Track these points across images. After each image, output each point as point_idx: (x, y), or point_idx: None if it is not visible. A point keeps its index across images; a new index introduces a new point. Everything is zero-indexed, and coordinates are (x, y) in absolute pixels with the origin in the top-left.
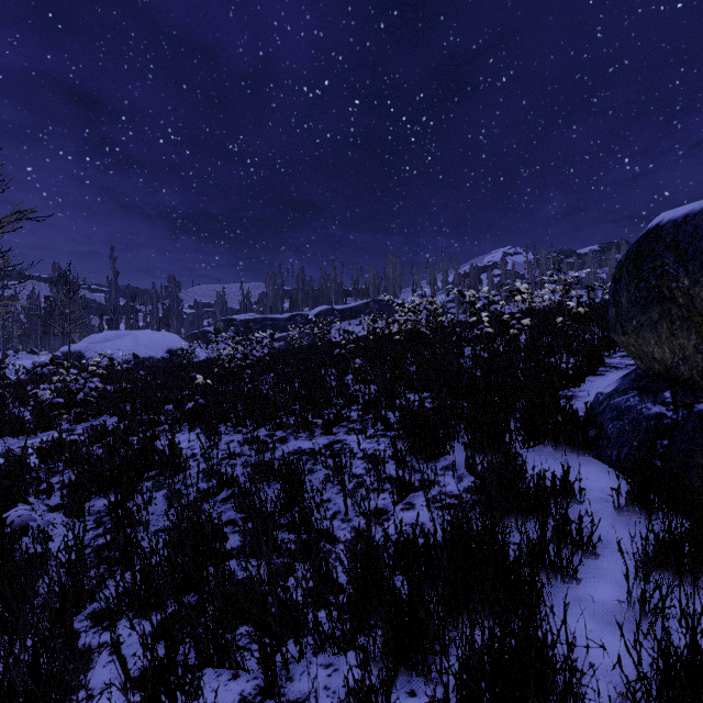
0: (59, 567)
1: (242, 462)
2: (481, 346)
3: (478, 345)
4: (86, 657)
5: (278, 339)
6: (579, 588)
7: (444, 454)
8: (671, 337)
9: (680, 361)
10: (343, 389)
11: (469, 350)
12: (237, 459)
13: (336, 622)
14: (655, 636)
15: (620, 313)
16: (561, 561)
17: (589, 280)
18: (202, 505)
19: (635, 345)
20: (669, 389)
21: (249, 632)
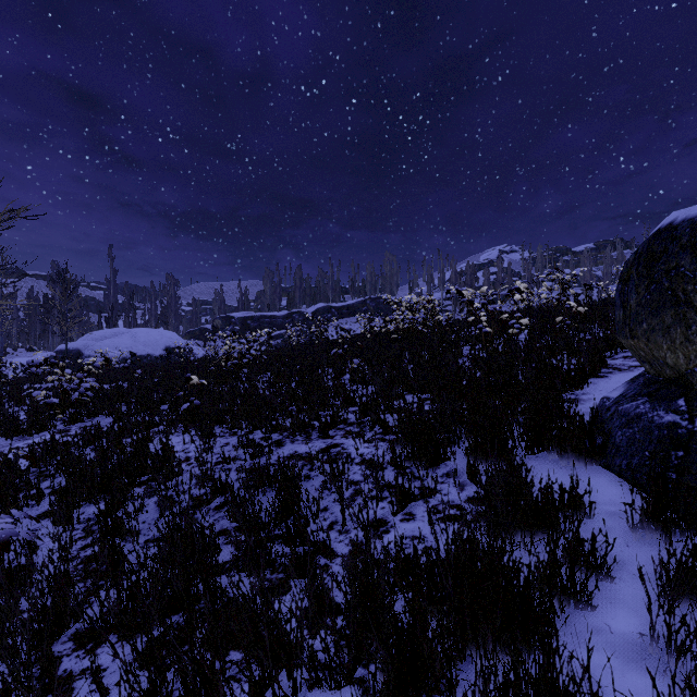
0: (42, 584)
1: (236, 468)
2: (480, 346)
3: (476, 344)
4: (66, 685)
5: (276, 337)
6: (594, 615)
7: (444, 460)
8: (686, 343)
9: (696, 368)
10: (340, 390)
11: (467, 350)
12: (232, 464)
13: (333, 655)
14: (693, 691)
15: (628, 316)
16: (575, 586)
17: (585, 278)
18: (195, 513)
19: (645, 349)
20: (683, 396)
21: (241, 658)
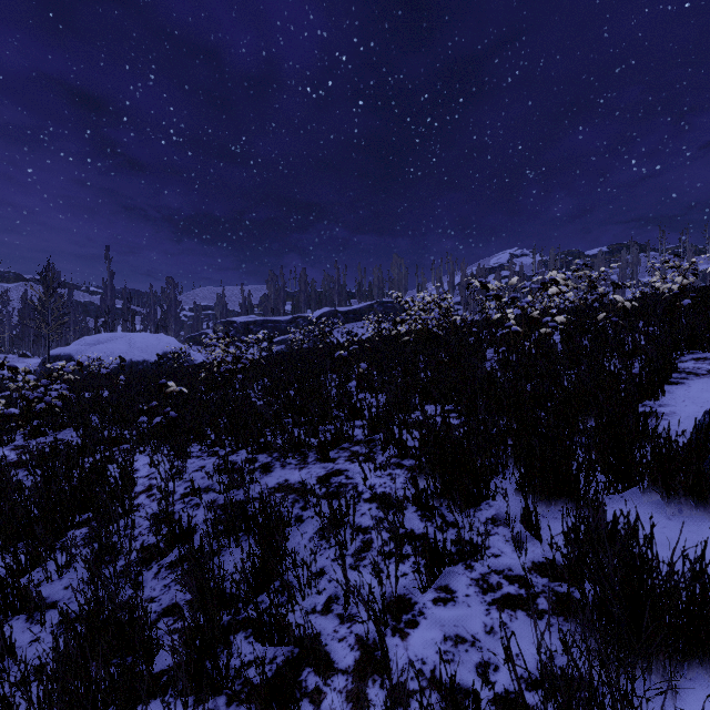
0: None
1: (203, 506)
2: (506, 348)
3: (500, 347)
4: None
5: (279, 342)
6: None
7: (486, 497)
8: None
9: None
10: (345, 399)
11: (491, 353)
12: (203, 497)
13: None
14: None
15: None
16: None
17: (600, 281)
18: (140, 574)
19: None
20: None
21: None
